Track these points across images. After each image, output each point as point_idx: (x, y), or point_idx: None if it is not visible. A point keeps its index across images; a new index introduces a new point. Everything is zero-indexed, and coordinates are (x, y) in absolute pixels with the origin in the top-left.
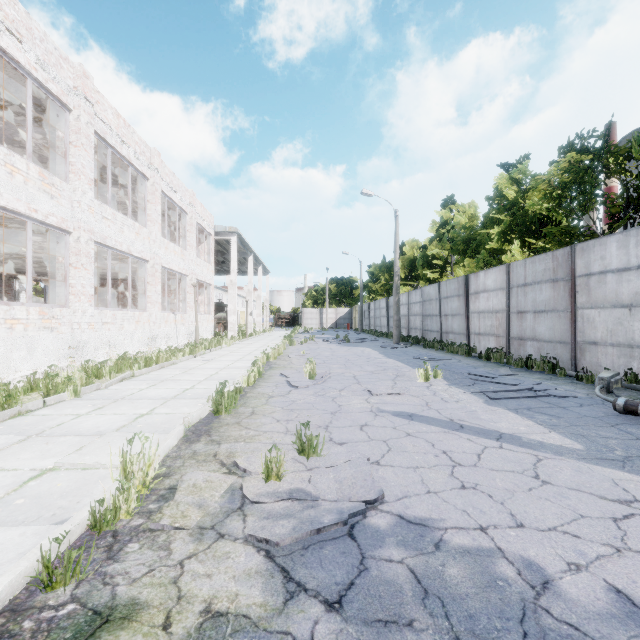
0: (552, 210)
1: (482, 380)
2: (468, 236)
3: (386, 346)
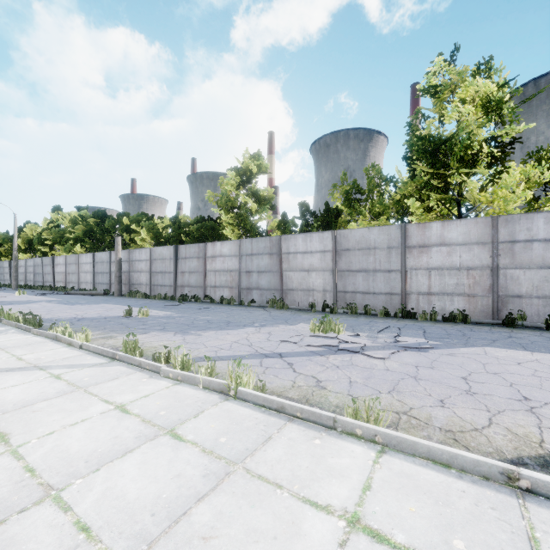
0: (86, 237)
1: (41, 293)
2: (61, 235)
3: (7, 290)
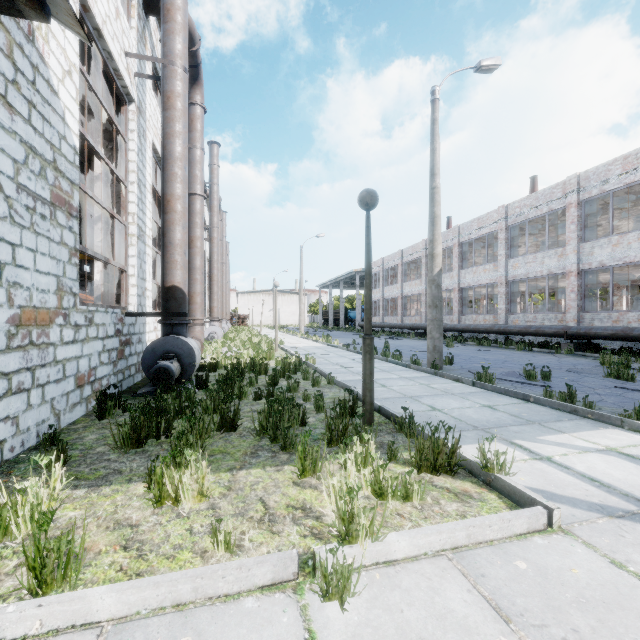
0: None
1: None
2: None
3: None
